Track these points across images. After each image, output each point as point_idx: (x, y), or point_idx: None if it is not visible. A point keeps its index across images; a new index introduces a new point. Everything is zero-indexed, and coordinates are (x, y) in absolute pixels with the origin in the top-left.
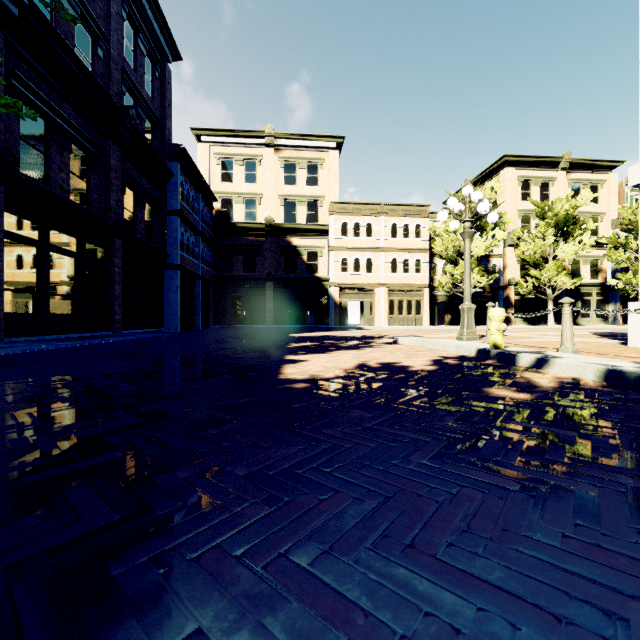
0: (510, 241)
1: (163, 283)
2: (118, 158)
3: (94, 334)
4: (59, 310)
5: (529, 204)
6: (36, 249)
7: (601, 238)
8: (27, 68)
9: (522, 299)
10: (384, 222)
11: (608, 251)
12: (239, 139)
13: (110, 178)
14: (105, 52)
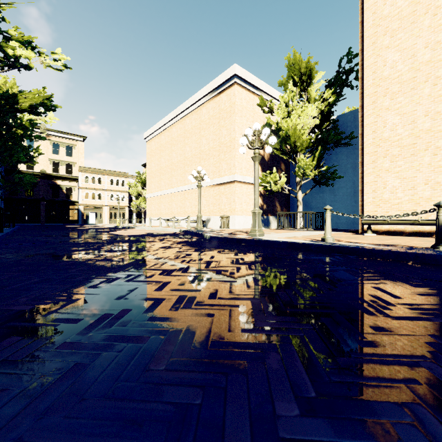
0: None
1: None
2: None
3: None
4: None
5: None
6: None
7: None
8: None
9: None
10: (107, 178)
11: None
12: None
13: None
14: None
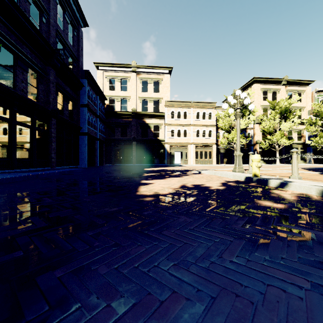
0: (257, 121)
1: (78, 142)
2: (54, 76)
3: (41, 169)
4: (21, 156)
5: (266, 102)
6: (8, 123)
7: (303, 120)
8: (3, 26)
9: (263, 151)
10: (193, 111)
11: (306, 126)
12: (118, 68)
13: (49, 86)
14: (47, 20)
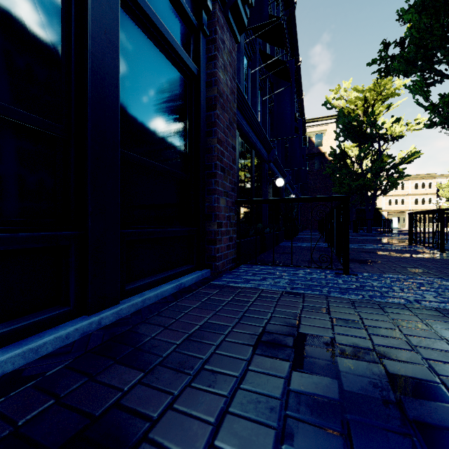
0: None
1: None
2: None
3: None
4: None
5: None
6: None
7: None
8: None
9: None
10: (410, 183)
11: None
12: None
13: None
14: None
